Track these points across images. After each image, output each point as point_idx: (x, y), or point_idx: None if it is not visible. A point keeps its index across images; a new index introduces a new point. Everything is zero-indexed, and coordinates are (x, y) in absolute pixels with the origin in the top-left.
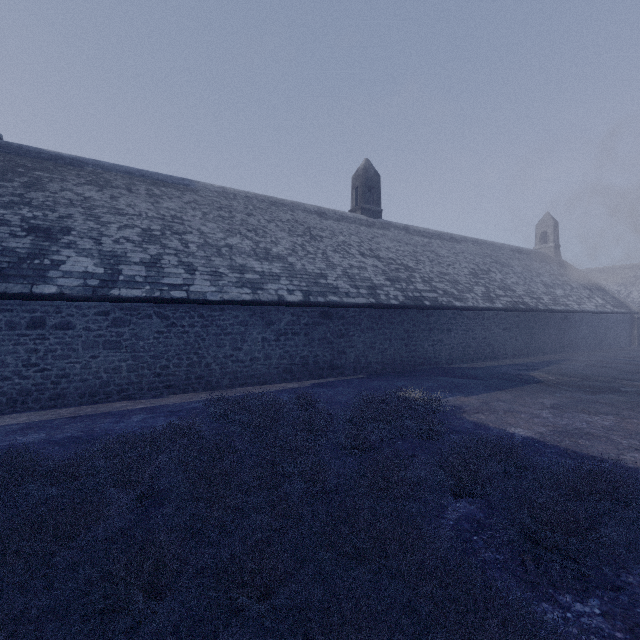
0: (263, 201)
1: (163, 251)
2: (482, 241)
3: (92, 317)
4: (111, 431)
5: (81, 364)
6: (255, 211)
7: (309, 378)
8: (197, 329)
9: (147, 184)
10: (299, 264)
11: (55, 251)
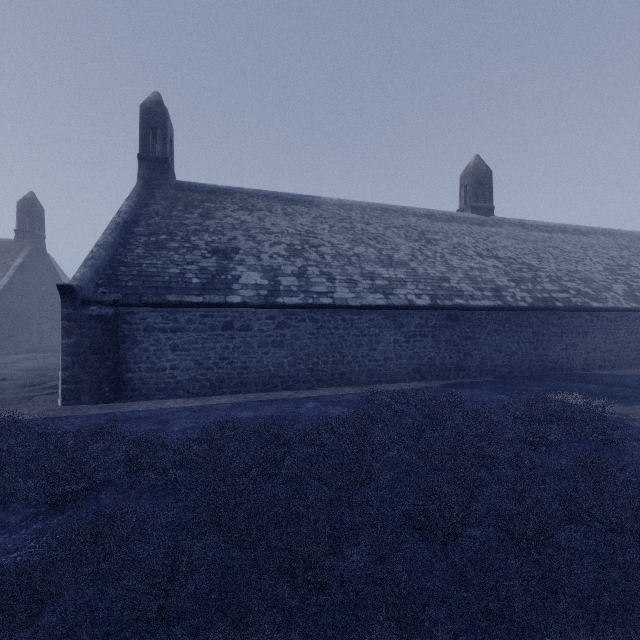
0: (376, 209)
1: (306, 263)
2: (615, 231)
3: (264, 321)
4: (299, 414)
5: (256, 359)
6: (371, 220)
7: (436, 378)
8: (340, 331)
9: (281, 204)
10: (421, 269)
11: (232, 268)
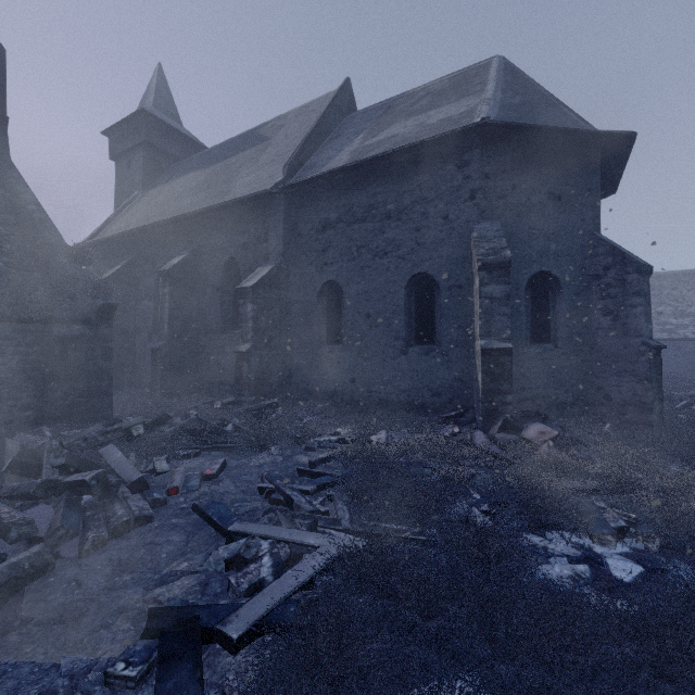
0: (687, 274)
1: None
2: None
3: None
4: None
5: None
6: (679, 285)
7: None
8: None
9: None
10: None
11: None
